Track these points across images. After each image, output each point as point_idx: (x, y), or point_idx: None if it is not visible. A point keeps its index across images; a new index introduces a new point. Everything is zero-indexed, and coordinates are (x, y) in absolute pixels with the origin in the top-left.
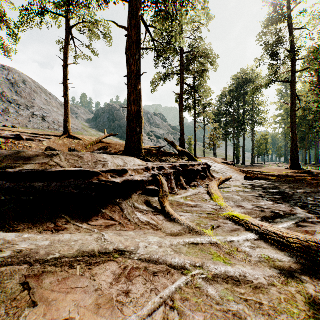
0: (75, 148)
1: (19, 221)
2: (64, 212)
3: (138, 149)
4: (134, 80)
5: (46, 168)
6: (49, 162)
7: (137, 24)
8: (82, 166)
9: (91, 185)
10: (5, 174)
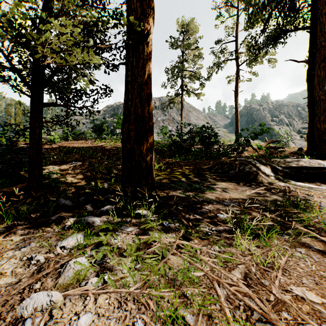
0: (247, 154)
1: (303, 181)
2: (316, 181)
3: (325, 155)
4: (322, 106)
5: (299, 165)
6: (298, 163)
7: (324, 64)
8: (314, 165)
9: (325, 172)
10: (291, 167)
